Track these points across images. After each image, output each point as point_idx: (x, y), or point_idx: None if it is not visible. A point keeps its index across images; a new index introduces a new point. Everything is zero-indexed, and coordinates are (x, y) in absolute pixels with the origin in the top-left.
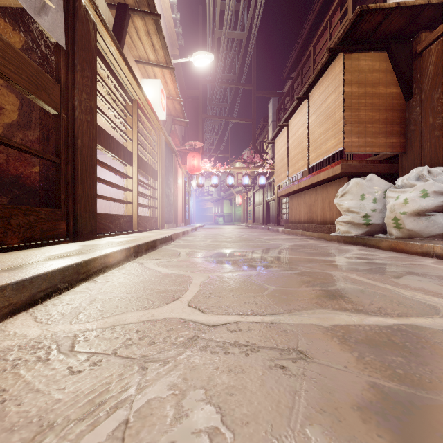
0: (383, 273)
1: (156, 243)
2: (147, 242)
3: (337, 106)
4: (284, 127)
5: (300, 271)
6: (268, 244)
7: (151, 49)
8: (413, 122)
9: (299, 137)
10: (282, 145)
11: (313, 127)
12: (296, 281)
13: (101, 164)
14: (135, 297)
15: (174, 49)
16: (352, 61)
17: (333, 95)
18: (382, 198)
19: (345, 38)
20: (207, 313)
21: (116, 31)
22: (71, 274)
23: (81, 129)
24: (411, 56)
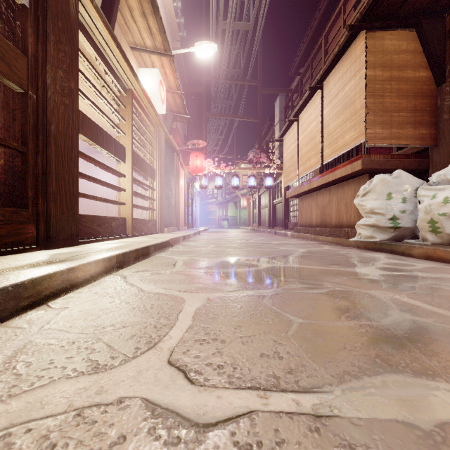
0: (441, 293)
1: (148, 249)
2: (136, 249)
3: (357, 93)
4: (293, 123)
5: (329, 290)
6: (279, 251)
7: (147, 33)
8: (447, 109)
9: (311, 132)
10: (291, 142)
11: (328, 120)
12: (329, 307)
13: (86, 158)
14: (89, 341)
15: (175, 42)
16: (376, 40)
17: (352, 81)
18: (412, 197)
19: (369, 12)
20: (197, 385)
21: (106, 8)
22: (3, 301)
23: (56, 112)
24: (444, 34)
